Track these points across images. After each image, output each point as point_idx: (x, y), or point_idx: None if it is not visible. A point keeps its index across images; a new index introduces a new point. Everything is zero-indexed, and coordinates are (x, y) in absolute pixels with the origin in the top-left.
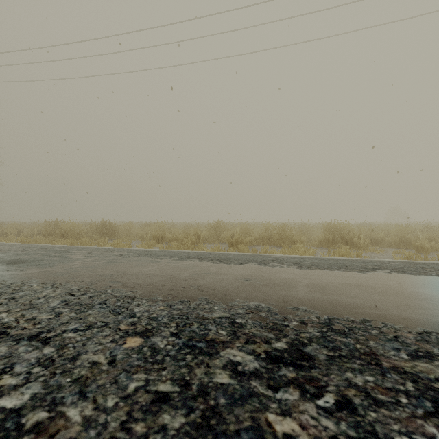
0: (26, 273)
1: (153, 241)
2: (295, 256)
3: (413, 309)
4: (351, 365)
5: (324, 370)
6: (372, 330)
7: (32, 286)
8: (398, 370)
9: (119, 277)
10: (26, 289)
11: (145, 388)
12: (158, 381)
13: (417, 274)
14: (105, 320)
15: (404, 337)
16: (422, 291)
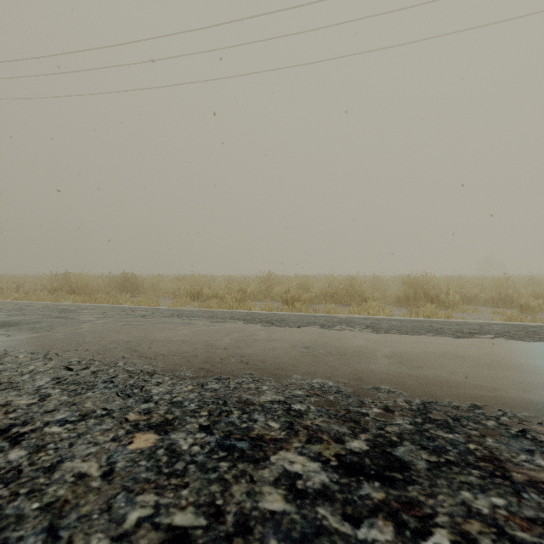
0: (14, 339)
1: (187, 299)
2: (368, 317)
3: (537, 388)
4: (466, 479)
5: (427, 487)
6: (486, 420)
7: (17, 357)
8: (538, 487)
9: (137, 344)
10: (8, 362)
11: (152, 520)
12: (175, 506)
13: (530, 340)
14: (109, 406)
15: (535, 432)
16: (542, 363)
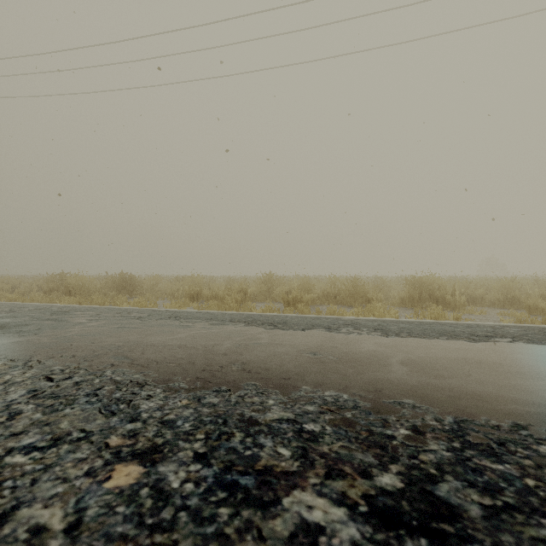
0: None
1: (185, 300)
2: (375, 319)
3: None
4: (538, 533)
5: None
6: (537, 445)
7: None
8: None
9: (129, 350)
10: None
11: None
12: None
13: None
14: (88, 427)
15: None
16: None
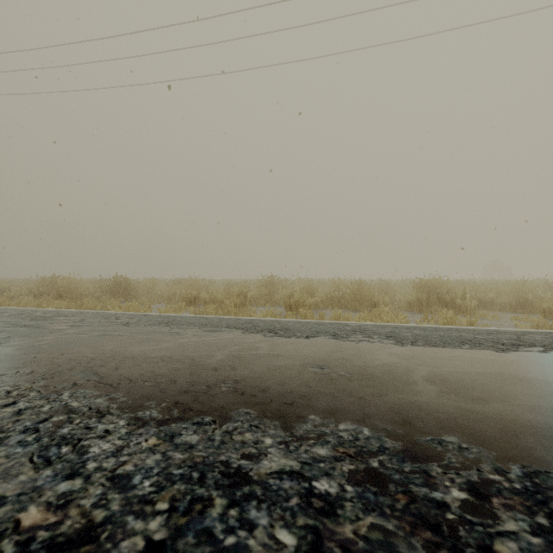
0: None
1: (182, 304)
2: (384, 325)
3: None
4: None
5: None
6: None
7: None
8: None
9: (101, 364)
10: None
11: None
12: None
13: None
14: (2, 489)
15: None
16: None
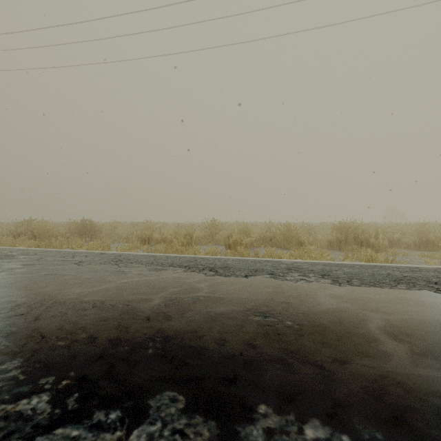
0: None
1: (137, 243)
2: (314, 262)
3: None
4: None
5: None
6: None
7: None
8: None
9: (23, 312)
10: None
11: None
12: None
13: None
14: None
15: None
16: None
